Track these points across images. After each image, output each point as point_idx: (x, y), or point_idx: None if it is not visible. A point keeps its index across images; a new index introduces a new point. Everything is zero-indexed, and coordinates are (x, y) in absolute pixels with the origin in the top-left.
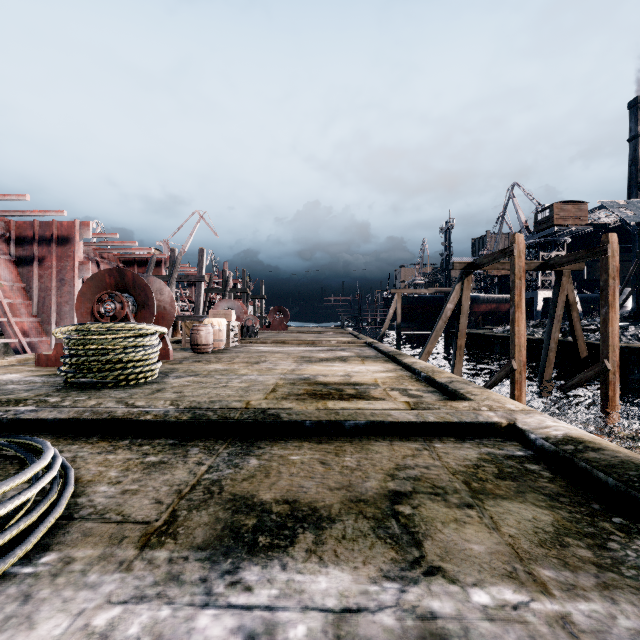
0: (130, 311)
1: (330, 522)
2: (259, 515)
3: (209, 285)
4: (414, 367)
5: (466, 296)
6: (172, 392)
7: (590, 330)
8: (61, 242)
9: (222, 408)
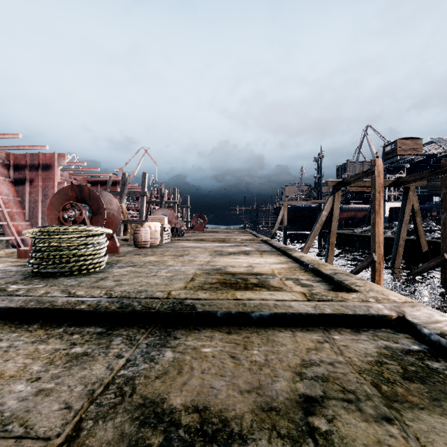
0: (87, 217)
1: (242, 442)
2: (166, 429)
3: (150, 199)
4: (302, 260)
5: (336, 206)
6: (112, 280)
7: (427, 231)
8: (45, 168)
9: (147, 298)
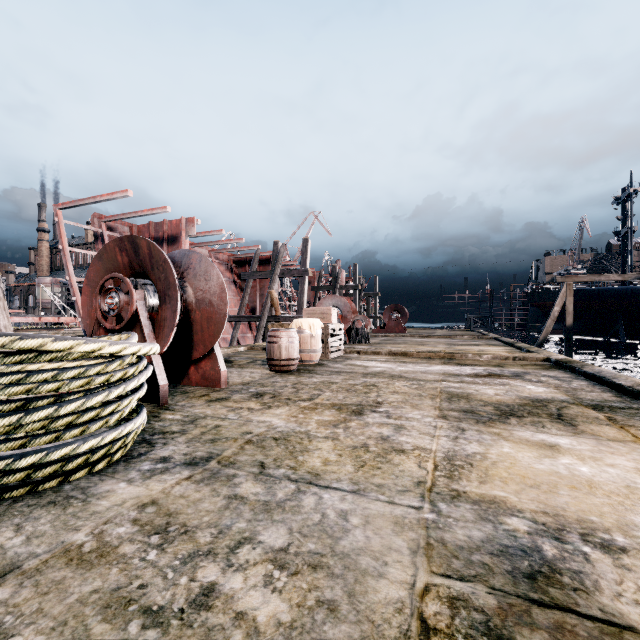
0: (144, 308)
1: None
2: None
3: (318, 283)
4: None
5: None
6: None
7: None
8: (171, 241)
9: None
